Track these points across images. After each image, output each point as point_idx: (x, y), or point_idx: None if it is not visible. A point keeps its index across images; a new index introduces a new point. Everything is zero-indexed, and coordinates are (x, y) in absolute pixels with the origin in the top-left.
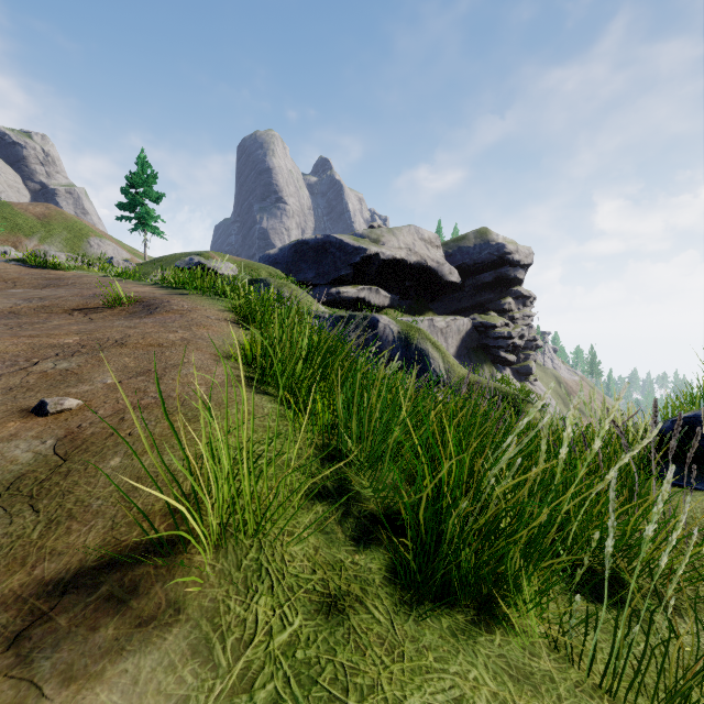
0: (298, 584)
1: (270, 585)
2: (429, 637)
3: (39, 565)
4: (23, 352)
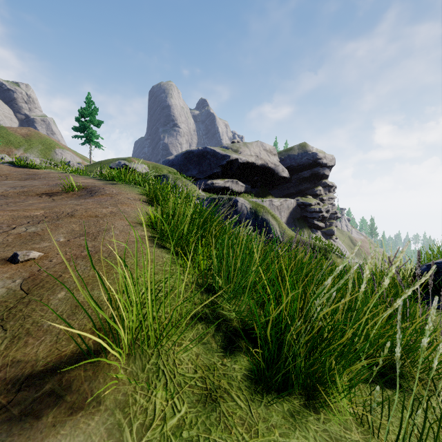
0: (184, 381)
1: (164, 382)
2: (275, 418)
3: (3, 370)
4: (6, 221)
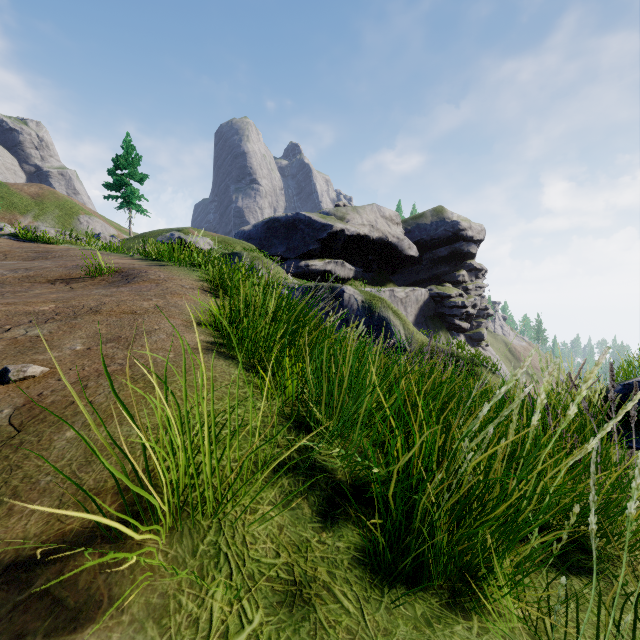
0: (260, 571)
1: (228, 574)
2: (403, 628)
3: None
4: None
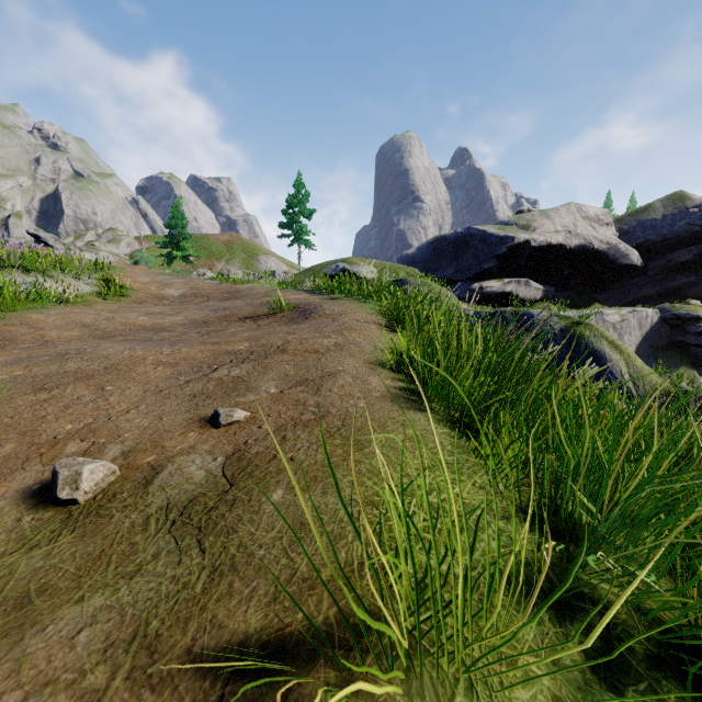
0: None
1: None
2: None
3: (198, 638)
4: (207, 359)
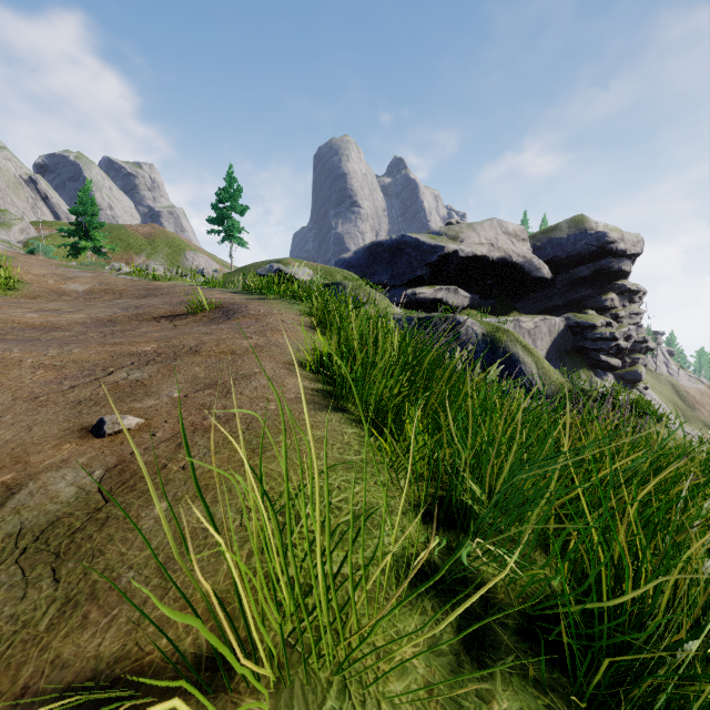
0: None
1: None
2: None
3: (32, 685)
4: (103, 361)
